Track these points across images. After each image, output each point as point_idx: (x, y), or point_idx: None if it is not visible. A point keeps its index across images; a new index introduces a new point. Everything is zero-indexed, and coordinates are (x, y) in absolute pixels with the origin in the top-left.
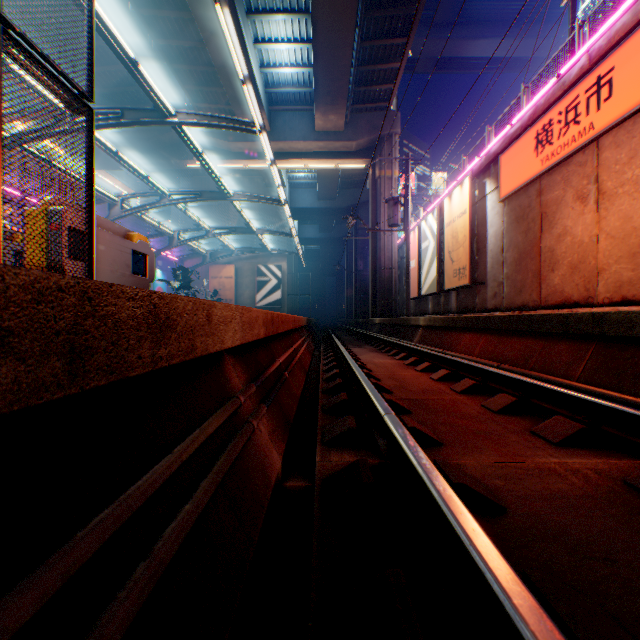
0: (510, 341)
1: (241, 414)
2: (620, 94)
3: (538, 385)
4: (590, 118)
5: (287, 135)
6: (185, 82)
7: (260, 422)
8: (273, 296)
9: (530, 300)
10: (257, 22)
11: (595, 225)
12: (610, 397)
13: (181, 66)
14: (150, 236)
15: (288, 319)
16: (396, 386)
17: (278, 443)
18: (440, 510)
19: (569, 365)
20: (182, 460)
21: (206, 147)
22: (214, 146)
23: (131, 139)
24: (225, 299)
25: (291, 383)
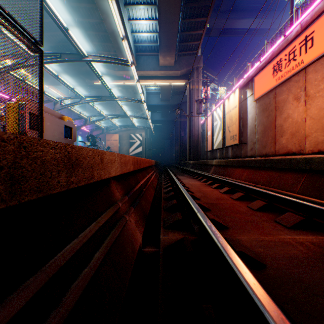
0: (261, 172)
1: (120, 212)
2: (317, 45)
3: (277, 196)
4: (301, 57)
5: (145, 67)
6: (93, 40)
7: (130, 216)
8: (138, 149)
9: (270, 151)
10: (130, 9)
11: (304, 112)
12: (315, 202)
13: (91, 32)
14: (75, 119)
15: (145, 161)
16: (202, 196)
17: (140, 227)
18: (233, 270)
19: (292, 185)
20: (83, 242)
21: (104, 74)
22: (108, 73)
23: (65, 69)
24: (113, 151)
25: (147, 194)
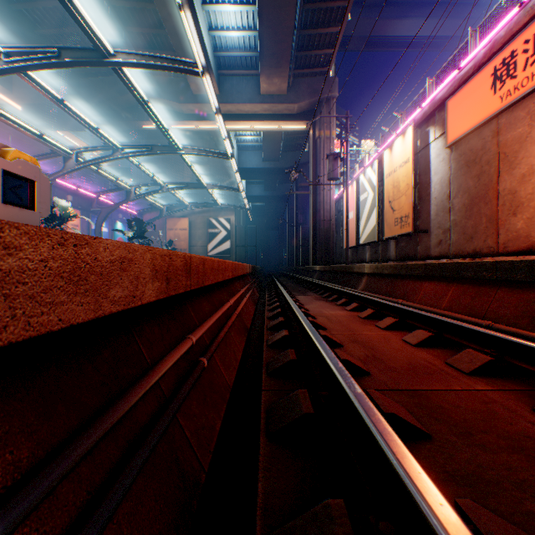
0: (498, 293)
1: None
2: None
3: None
4: None
5: (234, 98)
6: (139, 46)
7: None
8: (223, 246)
9: (484, 246)
10: None
11: None
12: None
13: (134, 28)
14: (109, 190)
15: (225, 266)
16: (368, 358)
17: None
18: None
19: None
20: None
21: (160, 109)
22: (168, 108)
23: (91, 100)
24: (180, 249)
25: (218, 365)
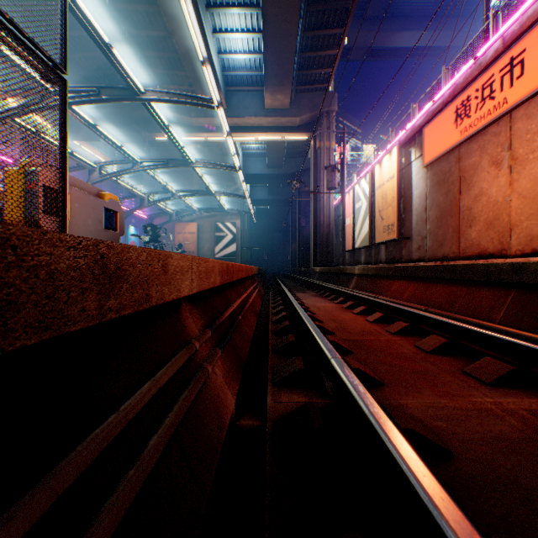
0: (436, 288)
1: (197, 359)
2: (531, 72)
3: (467, 328)
4: (504, 94)
5: (241, 112)
6: (154, 66)
7: (215, 365)
8: (229, 249)
9: (450, 252)
10: (215, 15)
11: (508, 187)
12: (532, 339)
13: (150, 53)
14: (124, 198)
15: (242, 268)
16: (337, 327)
17: (232, 384)
18: (400, 469)
19: (491, 309)
20: (128, 419)
21: (172, 122)
22: (179, 121)
23: (108, 115)
24: (188, 251)
25: (244, 325)
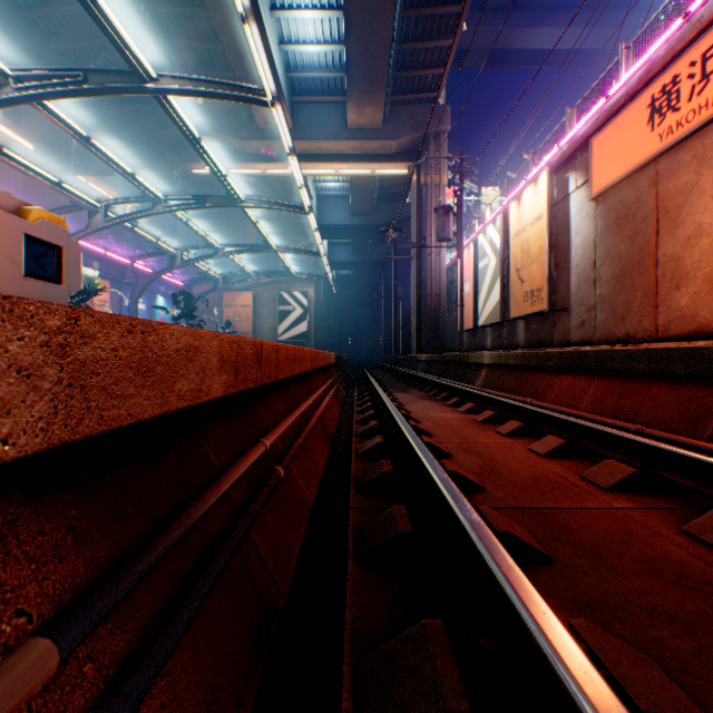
0: (651, 389)
1: None
2: None
3: None
4: None
5: (313, 132)
6: (188, 64)
7: None
8: (298, 328)
9: (639, 329)
10: None
11: None
12: None
13: (181, 42)
14: (148, 255)
15: (302, 355)
16: (484, 471)
17: None
18: None
19: None
20: None
21: (216, 147)
22: (225, 146)
23: (123, 136)
24: (241, 332)
25: (296, 478)
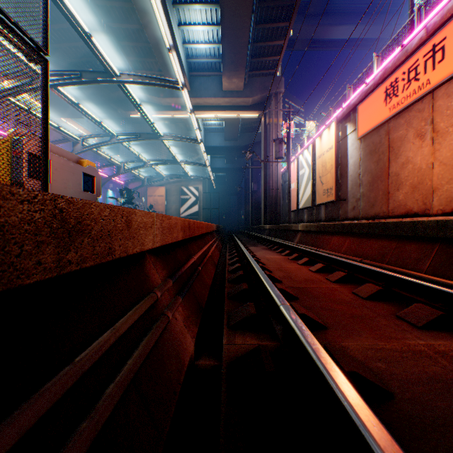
0: (369, 242)
1: (159, 306)
2: (451, 57)
3: (398, 277)
4: (427, 76)
5: (202, 93)
6: (129, 55)
7: (176, 311)
8: (192, 209)
9: (380, 211)
10: (180, 10)
11: (431, 155)
12: None
13: (125, 43)
14: (104, 166)
15: (202, 225)
16: (284, 276)
17: (191, 328)
18: (349, 418)
19: (418, 261)
20: (83, 371)
21: (144, 102)
22: (150, 101)
23: (90, 96)
24: (158, 211)
25: (204, 275)
